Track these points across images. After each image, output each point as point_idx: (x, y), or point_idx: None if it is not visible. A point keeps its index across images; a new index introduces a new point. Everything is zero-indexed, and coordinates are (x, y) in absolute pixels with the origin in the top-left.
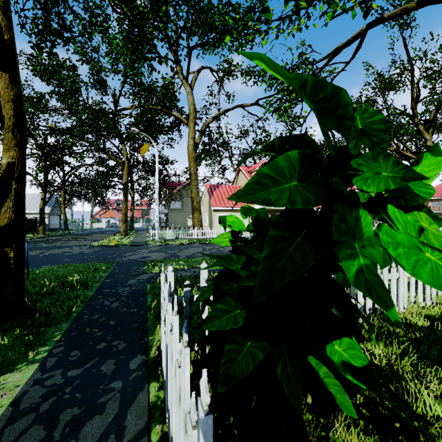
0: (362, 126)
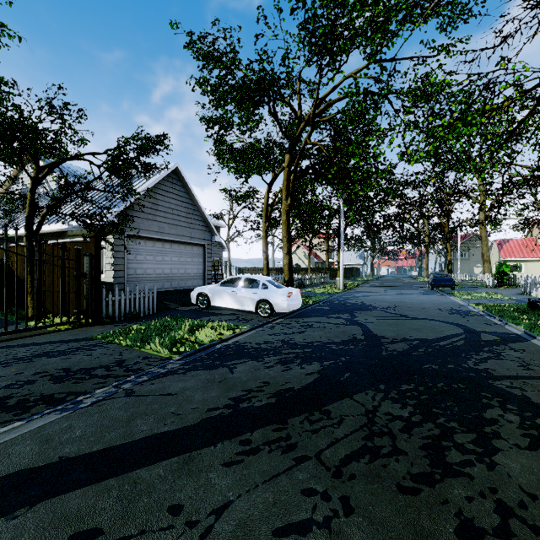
0: (505, 263)
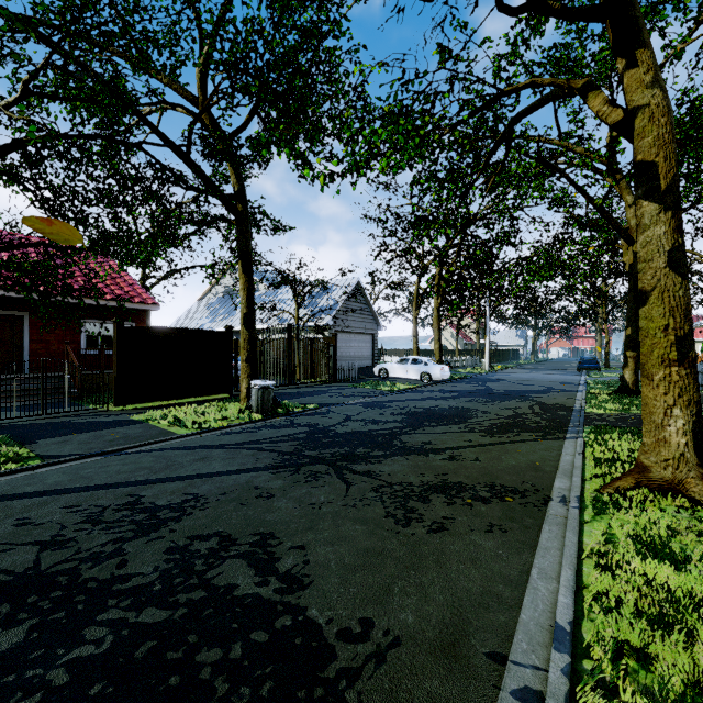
0: None
